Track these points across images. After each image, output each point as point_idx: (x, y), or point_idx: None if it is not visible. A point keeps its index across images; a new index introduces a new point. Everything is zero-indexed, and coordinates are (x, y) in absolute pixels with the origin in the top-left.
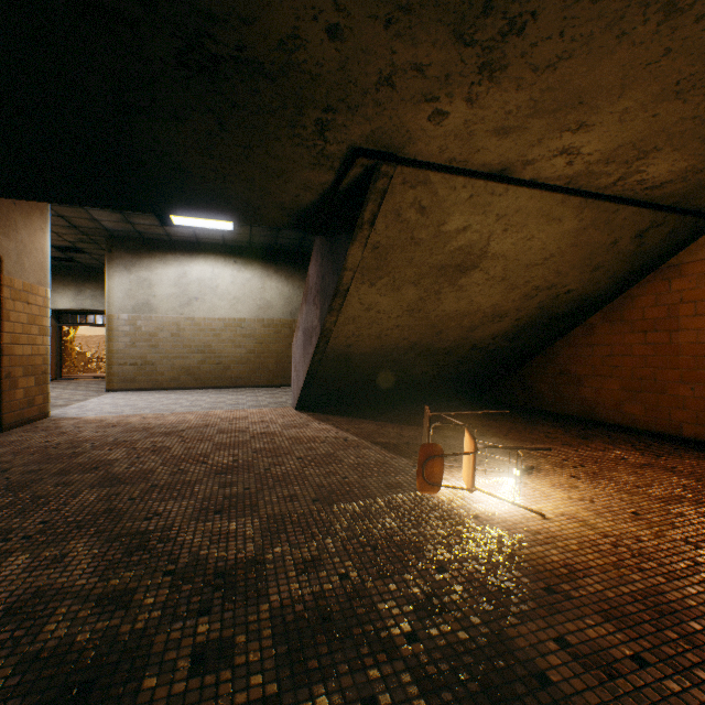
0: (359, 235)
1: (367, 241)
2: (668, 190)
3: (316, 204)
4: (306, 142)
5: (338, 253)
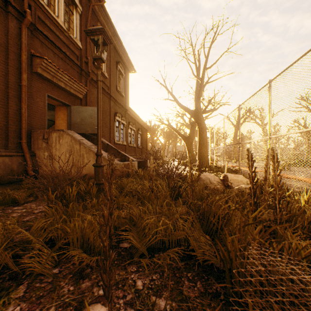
0: None
1: None
2: (49, 119)
3: None
4: None
5: None
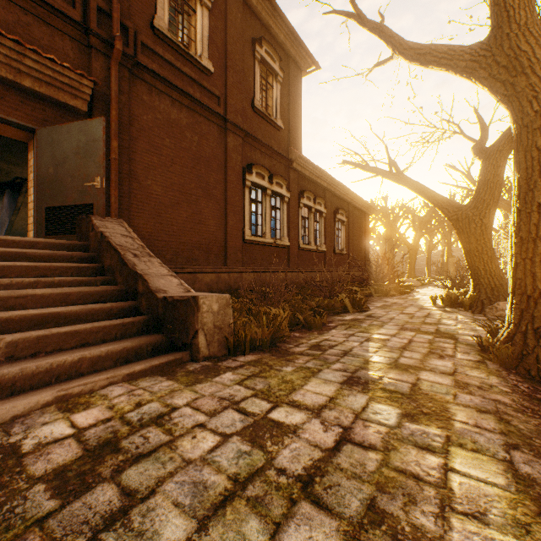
0: (23, 195)
1: (26, 196)
2: None
3: (7, 182)
4: (3, 174)
5: (16, 198)
